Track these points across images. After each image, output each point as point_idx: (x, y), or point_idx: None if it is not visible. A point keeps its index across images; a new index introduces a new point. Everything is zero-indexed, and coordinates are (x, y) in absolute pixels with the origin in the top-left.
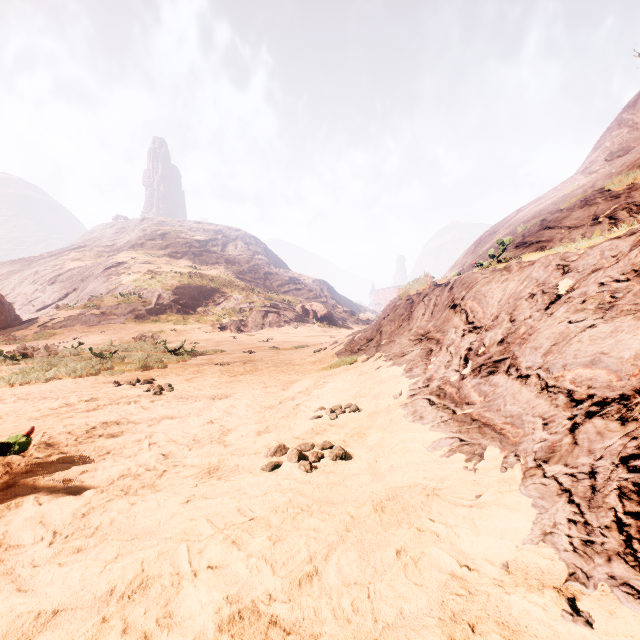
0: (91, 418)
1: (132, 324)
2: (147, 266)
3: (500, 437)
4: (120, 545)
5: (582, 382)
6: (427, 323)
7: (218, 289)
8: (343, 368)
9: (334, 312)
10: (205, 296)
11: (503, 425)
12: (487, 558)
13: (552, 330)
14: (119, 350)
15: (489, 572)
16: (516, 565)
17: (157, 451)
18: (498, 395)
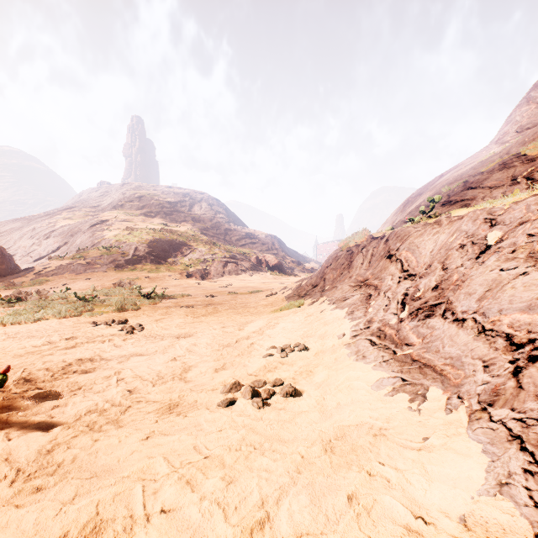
0: (69, 355)
1: (113, 272)
2: (126, 223)
3: (441, 378)
4: (79, 484)
5: (521, 326)
6: (365, 271)
7: (185, 243)
8: (292, 310)
9: (283, 262)
10: (174, 249)
11: (443, 366)
12: (443, 510)
13: (484, 277)
14: (100, 294)
15: (447, 527)
16: (474, 519)
17: (124, 387)
18: (436, 337)
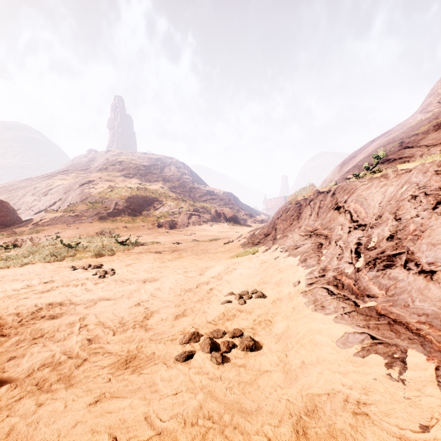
0: (42, 299)
1: (97, 223)
2: (109, 183)
3: (420, 339)
4: None
5: None
6: (314, 222)
7: (157, 199)
8: (247, 257)
9: (238, 215)
10: (148, 203)
11: (418, 324)
12: None
13: None
14: (84, 241)
15: None
16: None
17: (84, 335)
18: (401, 289)
